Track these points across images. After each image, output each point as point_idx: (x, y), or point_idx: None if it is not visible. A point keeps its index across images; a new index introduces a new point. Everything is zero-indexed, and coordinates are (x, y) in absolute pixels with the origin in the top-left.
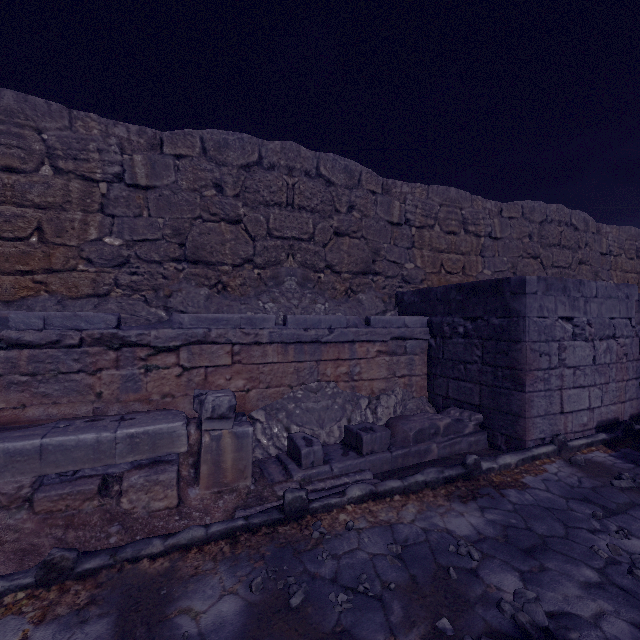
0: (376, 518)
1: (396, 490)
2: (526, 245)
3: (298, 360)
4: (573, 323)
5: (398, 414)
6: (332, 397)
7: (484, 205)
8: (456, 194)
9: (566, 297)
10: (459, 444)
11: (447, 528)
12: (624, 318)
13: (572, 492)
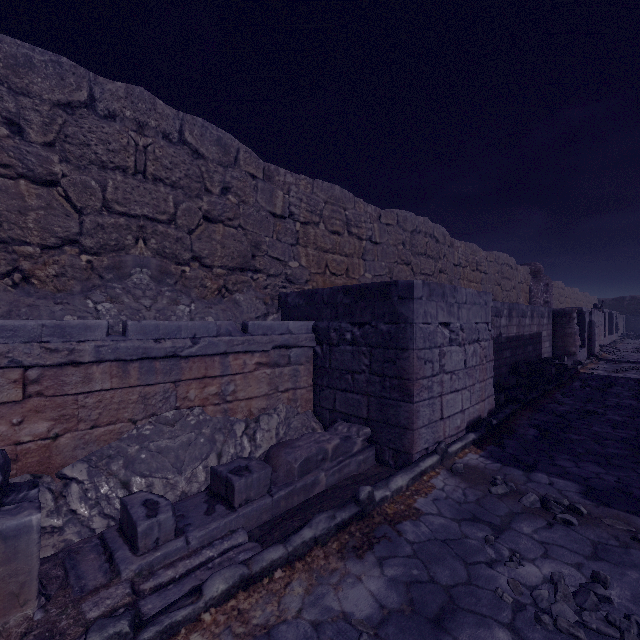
0: (248, 624)
1: (277, 563)
2: (400, 252)
3: (145, 383)
4: (450, 329)
5: (281, 436)
6: (196, 428)
7: (366, 209)
8: (340, 193)
9: (445, 303)
10: (348, 466)
11: (344, 610)
12: (484, 323)
13: (461, 511)
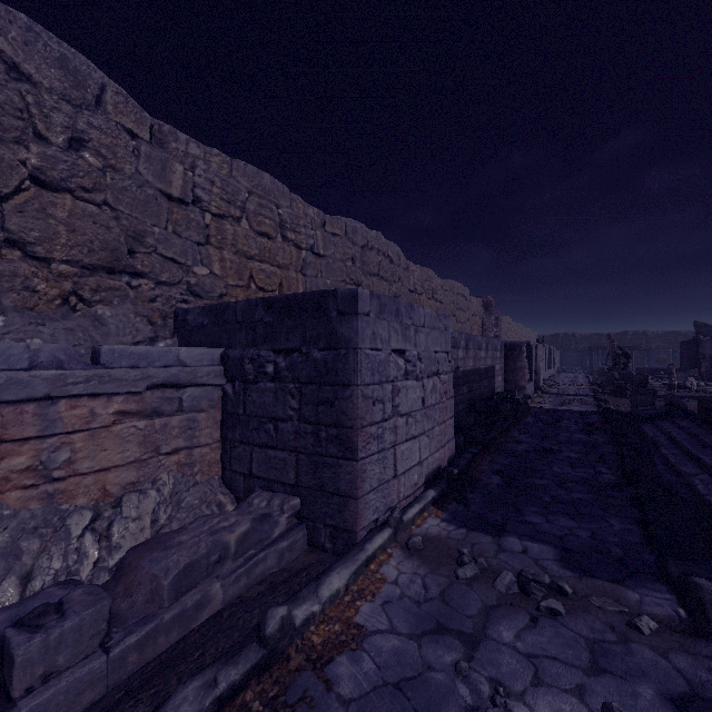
0: None
1: None
2: (349, 269)
3: None
4: (405, 358)
5: (162, 523)
6: None
7: (306, 210)
8: (271, 184)
9: (399, 324)
10: (263, 562)
11: None
12: (444, 352)
13: (421, 617)
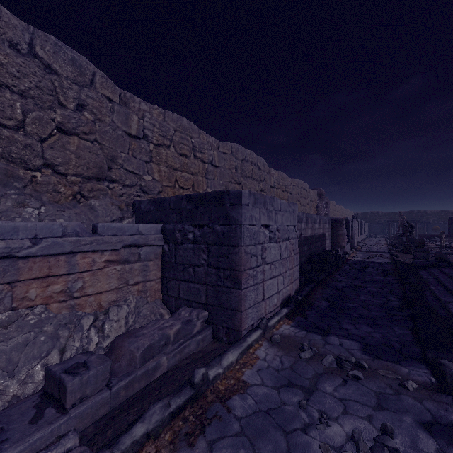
0: None
1: None
2: (234, 174)
3: None
4: (269, 229)
5: (130, 324)
6: (37, 326)
7: (208, 139)
8: (188, 124)
9: (266, 209)
10: (188, 347)
11: None
12: (292, 226)
13: (279, 378)
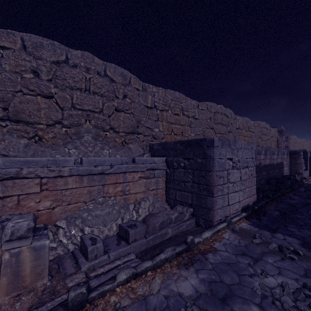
0: (136, 294)
1: (149, 268)
2: (208, 123)
3: (90, 185)
4: (232, 161)
5: (150, 211)
6: (112, 206)
7: (191, 102)
8: (179, 95)
9: (230, 148)
10: (182, 226)
11: (179, 292)
12: (250, 158)
13: (237, 250)
